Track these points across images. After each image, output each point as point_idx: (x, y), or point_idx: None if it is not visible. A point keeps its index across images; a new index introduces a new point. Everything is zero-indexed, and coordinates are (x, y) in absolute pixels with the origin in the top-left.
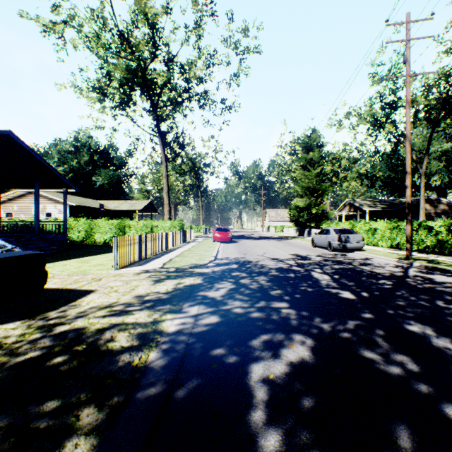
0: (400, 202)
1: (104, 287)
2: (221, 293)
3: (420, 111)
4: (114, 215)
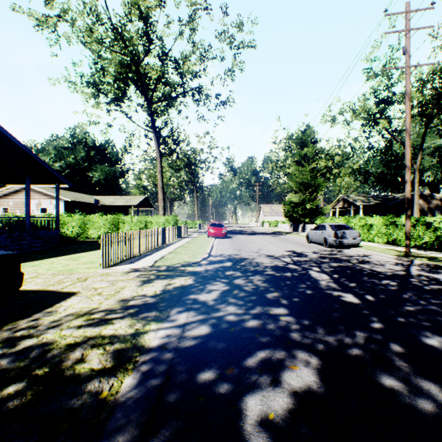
0: (394, 197)
1: (87, 289)
2: (213, 296)
3: (415, 106)
4: (110, 211)
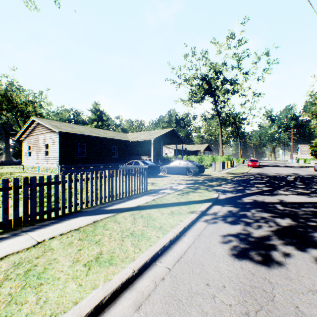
0: None
1: (214, 174)
2: (248, 177)
3: None
4: (189, 153)
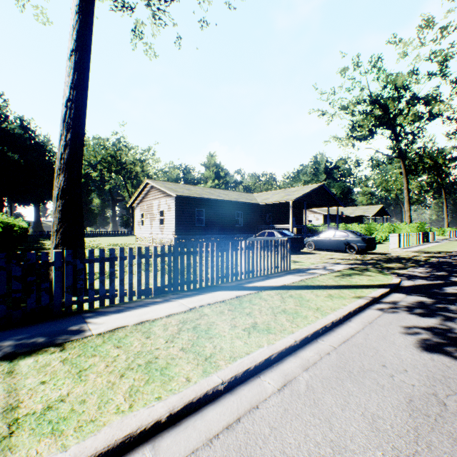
0: None
1: (393, 253)
2: None
3: None
4: (348, 220)
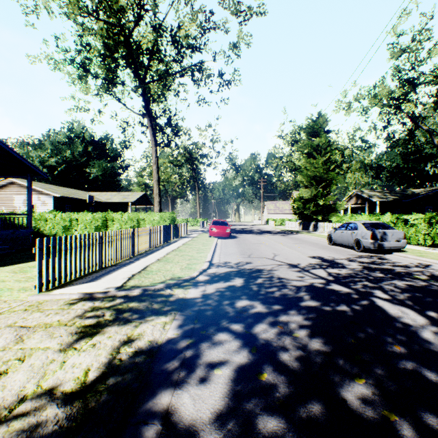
0: (413, 193)
1: None
2: (215, 398)
3: None
4: (106, 208)
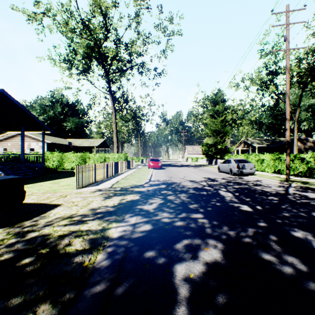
0: (280, 140)
1: (67, 202)
2: (153, 206)
3: (294, 76)
4: (79, 150)
